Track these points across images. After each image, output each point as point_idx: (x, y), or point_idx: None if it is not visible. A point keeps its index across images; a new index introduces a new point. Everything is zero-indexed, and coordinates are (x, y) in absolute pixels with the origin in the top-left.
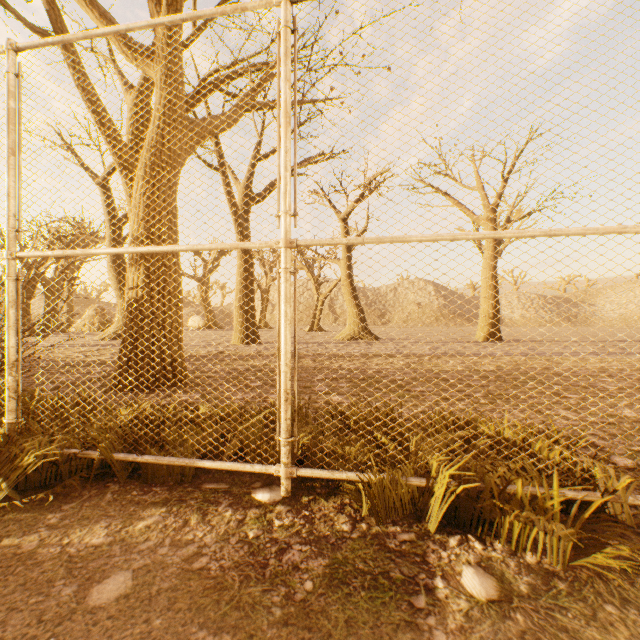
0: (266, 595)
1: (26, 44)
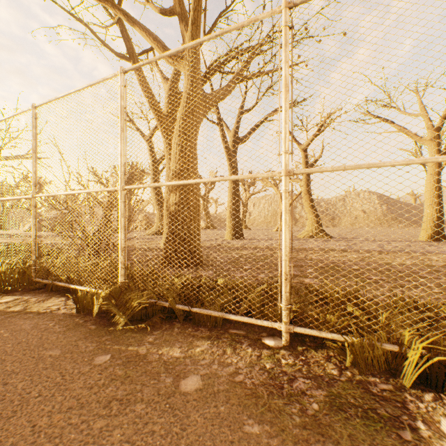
0: (286, 406)
1: (129, 68)
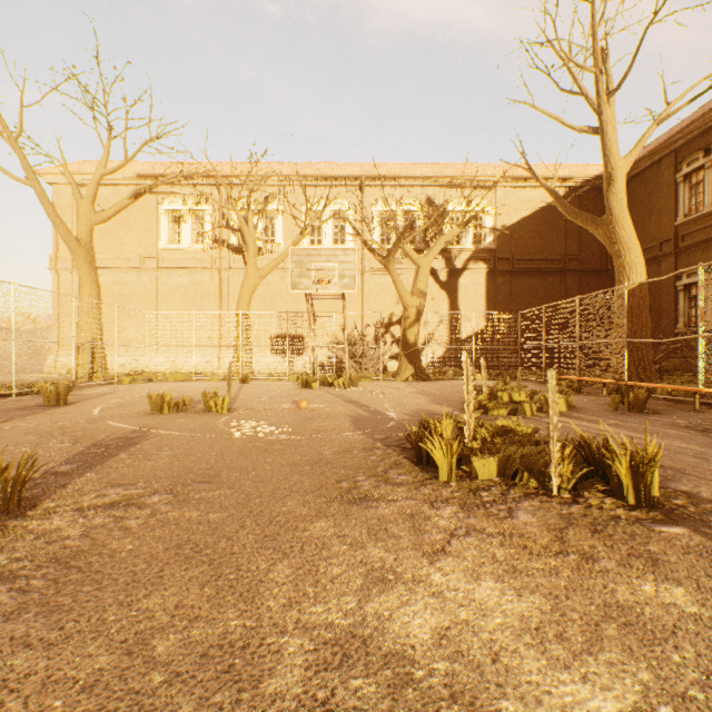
0: None
1: None
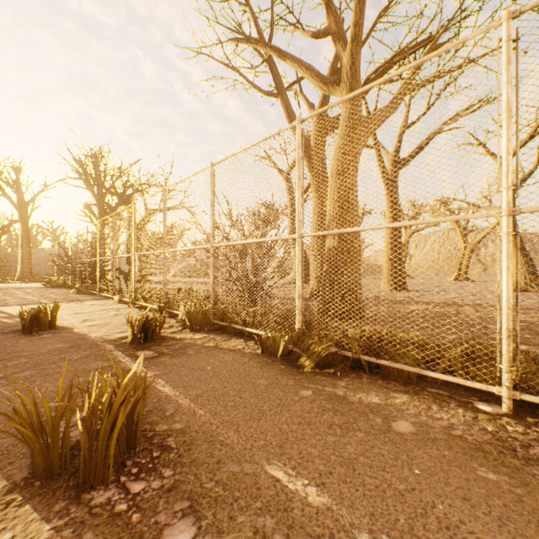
0: (525, 467)
1: (307, 117)
